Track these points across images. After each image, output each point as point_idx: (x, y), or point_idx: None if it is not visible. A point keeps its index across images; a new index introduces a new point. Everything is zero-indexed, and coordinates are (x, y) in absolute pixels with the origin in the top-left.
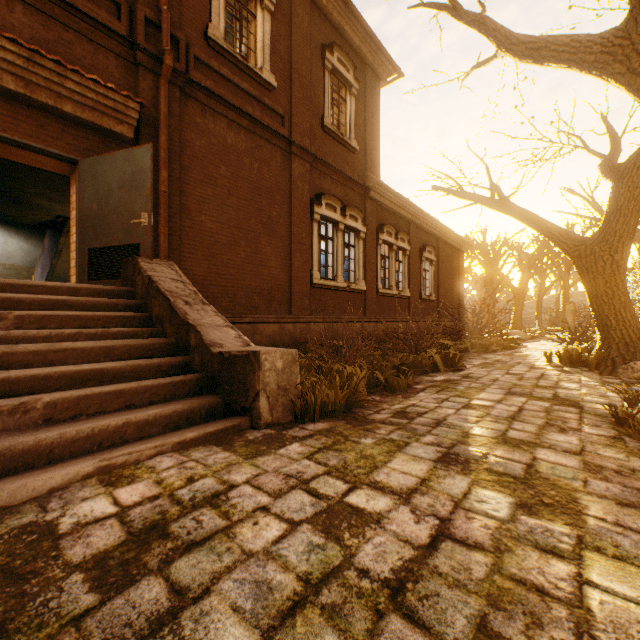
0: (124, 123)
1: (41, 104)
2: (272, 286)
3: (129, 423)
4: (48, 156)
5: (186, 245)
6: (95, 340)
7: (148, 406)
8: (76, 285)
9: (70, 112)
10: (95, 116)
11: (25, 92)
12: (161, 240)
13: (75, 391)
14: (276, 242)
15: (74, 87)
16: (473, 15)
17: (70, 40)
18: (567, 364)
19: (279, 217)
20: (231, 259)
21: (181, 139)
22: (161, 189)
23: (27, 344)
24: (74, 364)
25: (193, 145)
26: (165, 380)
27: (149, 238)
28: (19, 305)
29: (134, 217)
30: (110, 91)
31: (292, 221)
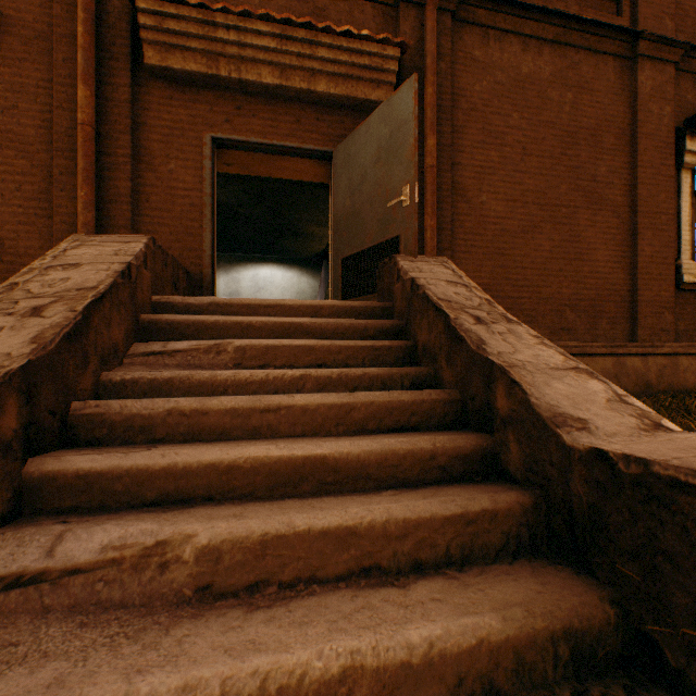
0: (381, 85)
1: (295, 93)
2: (597, 293)
3: (356, 670)
4: (304, 157)
5: (459, 241)
6: (327, 388)
7: (408, 580)
8: (317, 302)
9: (322, 91)
10: (348, 87)
11: (280, 83)
12: (426, 237)
13: (258, 521)
14: (604, 218)
15: (325, 54)
16: None
17: (324, 7)
18: None
19: (610, 174)
20: (526, 255)
21: (452, 89)
22: (426, 164)
23: (224, 396)
24: (288, 435)
25: (469, 93)
26: (446, 507)
27: (411, 224)
28: (248, 332)
29: (391, 199)
30: (364, 43)
31: (636, 176)
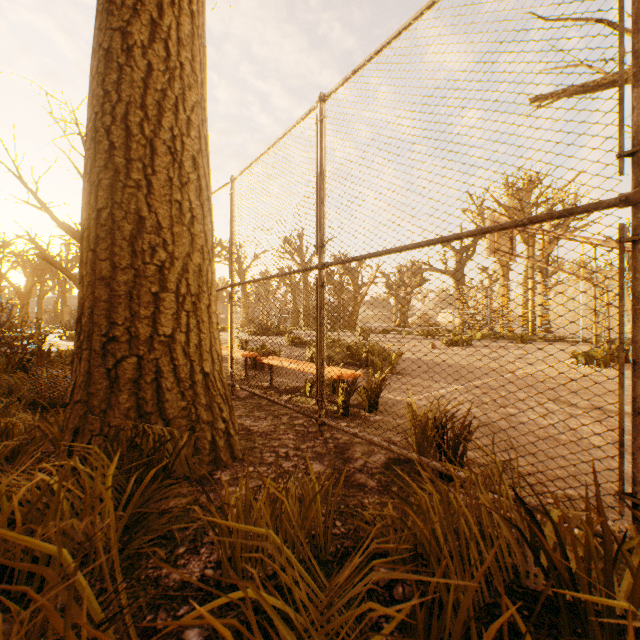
0: None
1: None
2: None
3: None
4: None
5: None
6: None
7: None
8: None
9: None
10: None
11: None
12: None
13: None
14: None
15: None
16: (35, 194)
17: None
18: (72, 339)
19: None
20: None
21: None
22: None
23: None
24: None
25: None
26: None
27: None
28: None
29: None
30: None
31: None
